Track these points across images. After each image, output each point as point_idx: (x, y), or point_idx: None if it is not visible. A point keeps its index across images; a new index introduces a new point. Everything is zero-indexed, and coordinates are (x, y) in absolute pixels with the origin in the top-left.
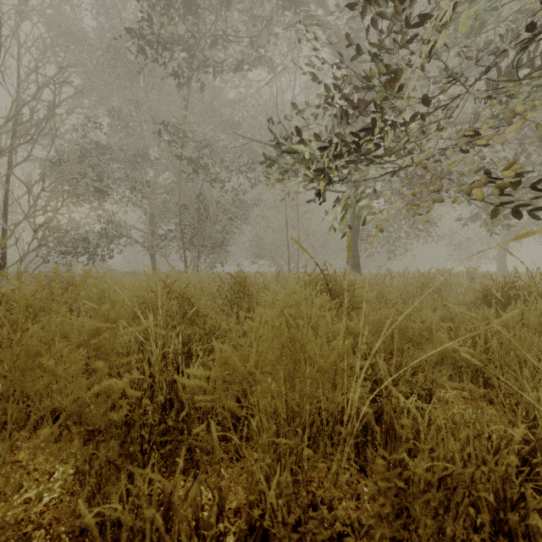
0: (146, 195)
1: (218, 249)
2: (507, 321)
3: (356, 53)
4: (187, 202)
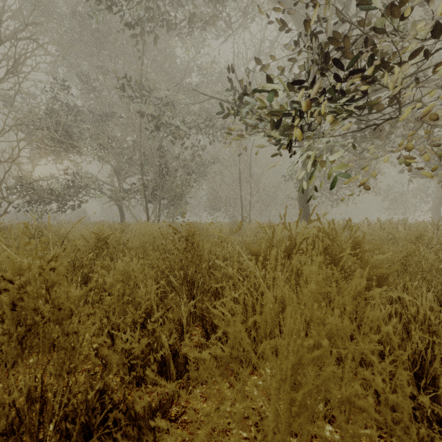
0: (110, 151)
1: (178, 201)
2: None
3: None
4: (148, 158)
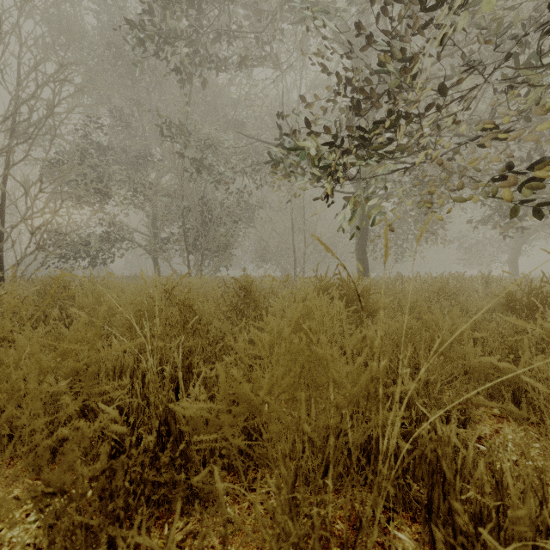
0: (148, 197)
1: (223, 252)
2: (549, 332)
3: (368, 45)
4: (190, 204)
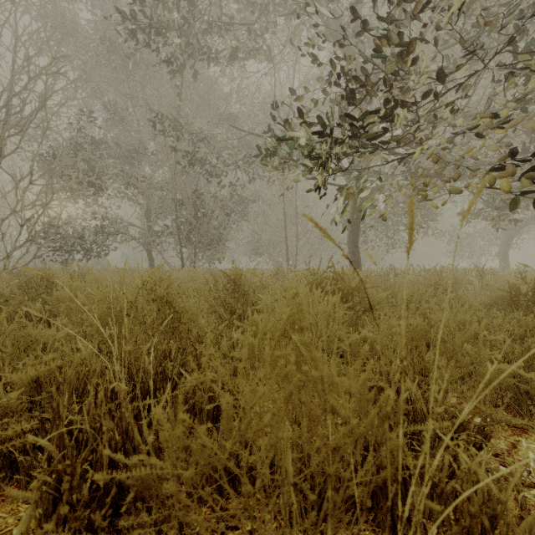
0: (141, 190)
1: (216, 245)
2: None
3: (362, 31)
4: (183, 198)
